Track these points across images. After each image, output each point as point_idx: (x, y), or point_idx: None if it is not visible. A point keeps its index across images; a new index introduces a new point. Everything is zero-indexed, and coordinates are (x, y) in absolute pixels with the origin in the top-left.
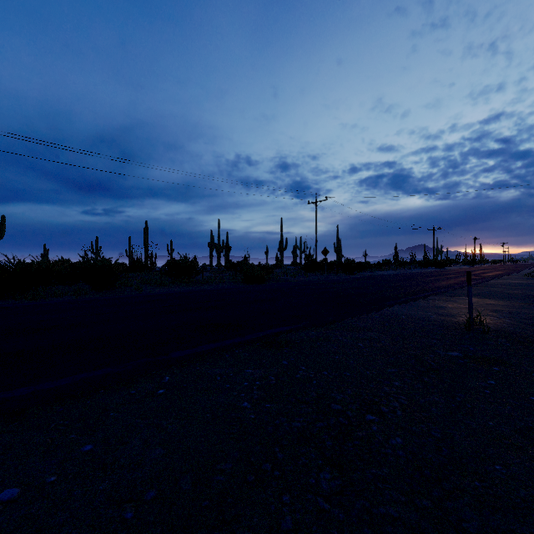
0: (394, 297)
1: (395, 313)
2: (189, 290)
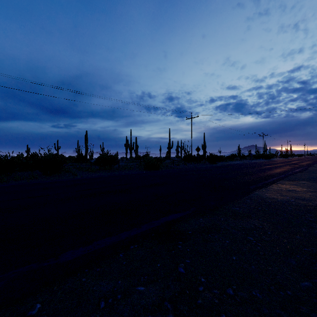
0: (252, 182)
1: (261, 197)
2: (108, 175)
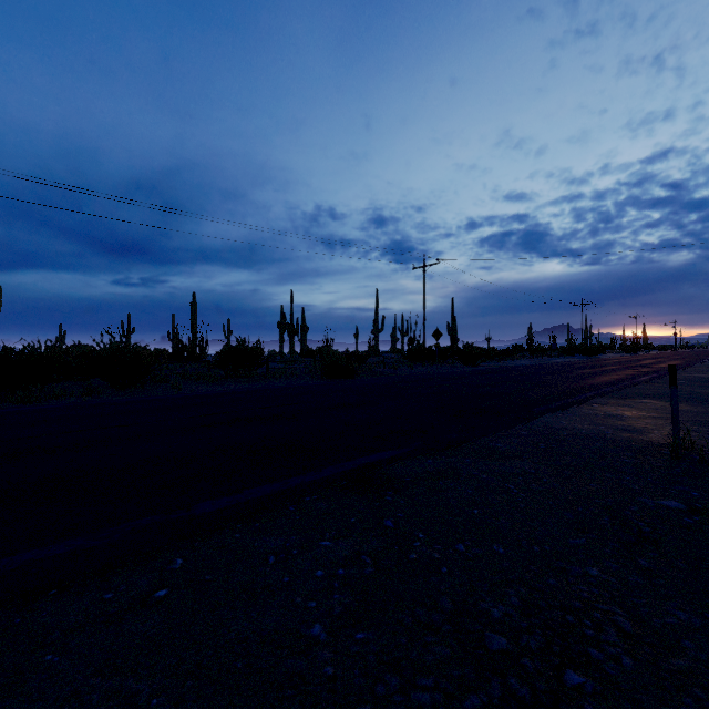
0: (542, 400)
1: (551, 426)
2: (247, 389)
